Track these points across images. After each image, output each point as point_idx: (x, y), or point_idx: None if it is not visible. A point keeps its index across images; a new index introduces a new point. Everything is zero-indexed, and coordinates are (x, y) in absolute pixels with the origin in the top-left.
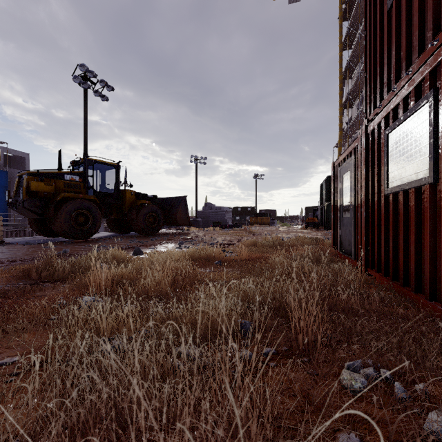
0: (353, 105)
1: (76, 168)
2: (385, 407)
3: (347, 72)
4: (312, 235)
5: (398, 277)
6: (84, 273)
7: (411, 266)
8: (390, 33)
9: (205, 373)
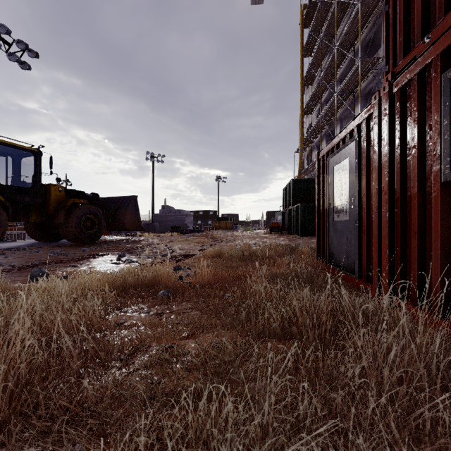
0: (313, 111)
1: None
2: None
3: (307, 79)
4: (279, 241)
5: None
6: None
7: None
8: None
9: None
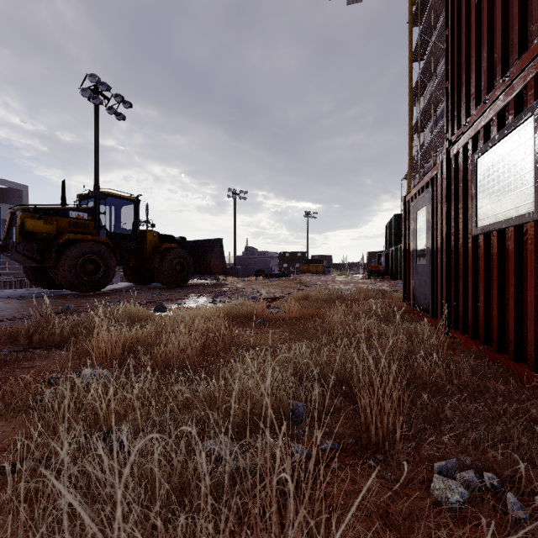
0: (425, 128)
1: (84, 203)
2: (496, 531)
3: (417, 89)
4: (376, 287)
5: (490, 341)
6: (89, 335)
7: (509, 327)
8: (480, 30)
9: (242, 486)
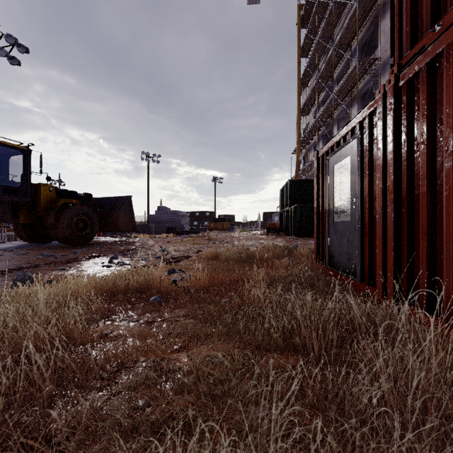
0: (309, 112)
1: None
2: None
3: (304, 79)
4: (277, 242)
5: None
6: None
7: None
8: None
9: None
